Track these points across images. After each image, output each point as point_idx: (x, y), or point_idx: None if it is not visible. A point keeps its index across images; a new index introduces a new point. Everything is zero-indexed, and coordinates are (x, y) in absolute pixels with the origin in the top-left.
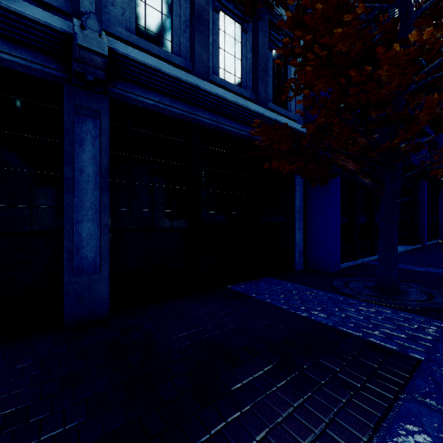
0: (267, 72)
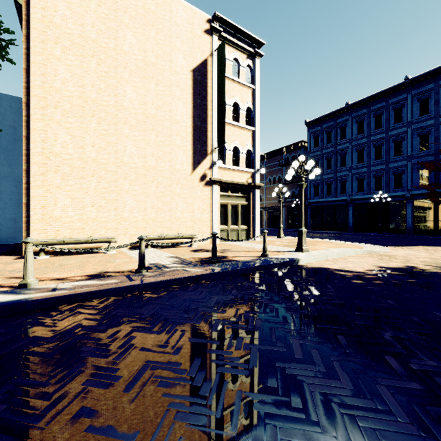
0: None
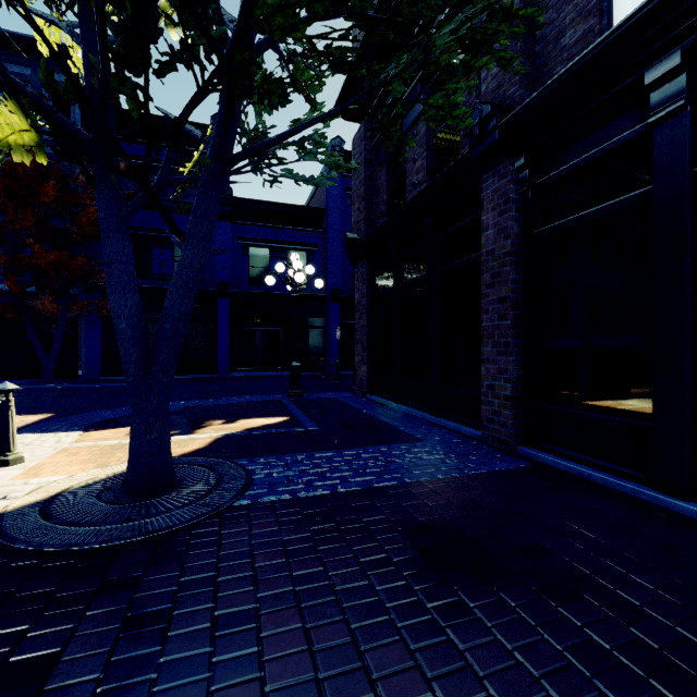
0: None
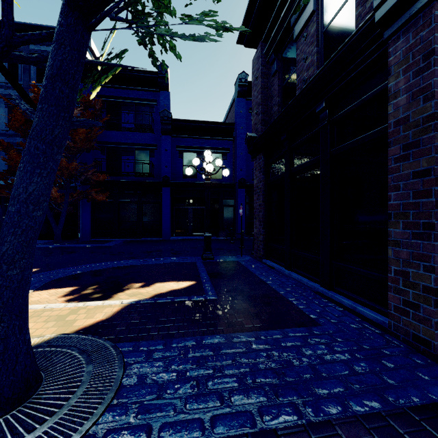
0: None
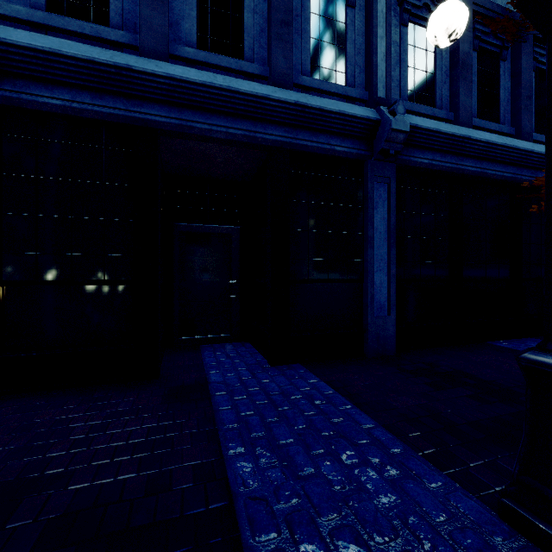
0: (531, 98)
